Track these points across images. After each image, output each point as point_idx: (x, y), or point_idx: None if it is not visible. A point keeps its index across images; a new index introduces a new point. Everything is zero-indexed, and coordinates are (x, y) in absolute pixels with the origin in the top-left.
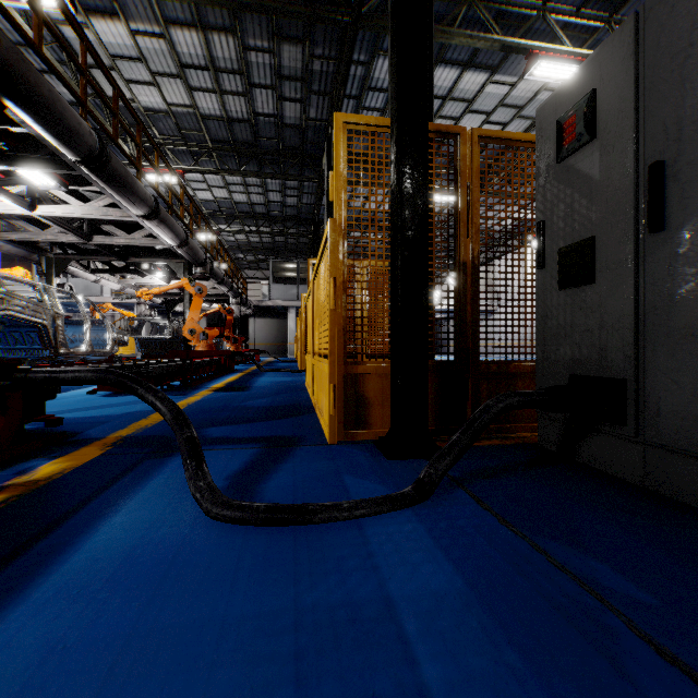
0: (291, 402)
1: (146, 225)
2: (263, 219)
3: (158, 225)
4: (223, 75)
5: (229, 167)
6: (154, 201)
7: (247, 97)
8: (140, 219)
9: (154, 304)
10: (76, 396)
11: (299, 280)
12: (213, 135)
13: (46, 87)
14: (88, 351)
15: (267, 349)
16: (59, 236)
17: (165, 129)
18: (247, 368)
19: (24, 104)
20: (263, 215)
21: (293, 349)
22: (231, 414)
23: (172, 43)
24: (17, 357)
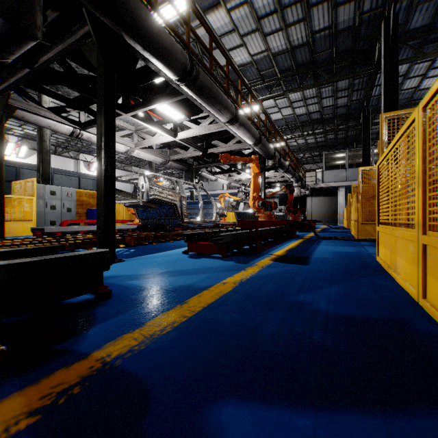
0: (380, 304)
1: (232, 131)
2: (317, 124)
3: (239, 128)
4: (287, 12)
5: (292, 87)
6: (234, 108)
7: (305, 22)
8: (228, 127)
9: (248, 192)
10: (175, 254)
11: (347, 165)
12: (280, 68)
13: (143, 12)
14: (201, 220)
15: (320, 219)
16: (192, 153)
17: (250, 76)
18: (305, 234)
19: (131, 31)
20: (317, 120)
21: (342, 219)
22: (284, 324)
23: (252, 4)
24: (166, 224)
